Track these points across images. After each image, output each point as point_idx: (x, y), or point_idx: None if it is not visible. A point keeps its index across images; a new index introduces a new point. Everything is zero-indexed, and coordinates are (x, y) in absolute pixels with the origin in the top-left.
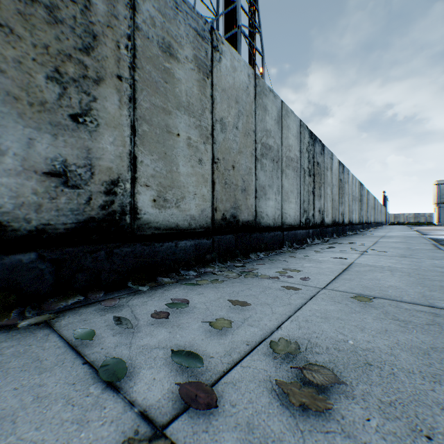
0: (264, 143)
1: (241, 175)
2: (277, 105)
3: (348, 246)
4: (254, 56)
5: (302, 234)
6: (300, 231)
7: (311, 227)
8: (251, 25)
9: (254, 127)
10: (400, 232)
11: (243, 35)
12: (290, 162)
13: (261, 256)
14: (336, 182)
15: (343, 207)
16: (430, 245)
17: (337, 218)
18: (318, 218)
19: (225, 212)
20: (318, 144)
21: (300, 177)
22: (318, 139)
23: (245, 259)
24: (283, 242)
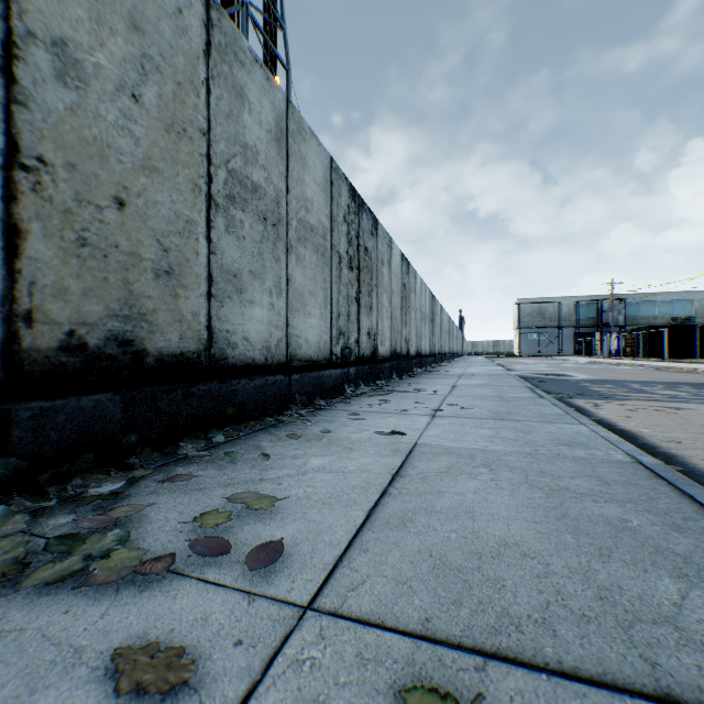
0: (238, 172)
1: (156, 233)
2: (275, 101)
3: (413, 397)
4: (274, 68)
5: (336, 378)
6: (331, 371)
7: (353, 362)
8: (267, 9)
9: (206, 123)
10: (483, 368)
11: (252, 22)
12: (308, 234)
13: (216, 440)
14: (397, 288)
15: (408, 330)
16: (527, 389)
17: (399, 346)
18: (367, 346)
19: (83, 328)
20: (366, 215)
21: (330, 268)
22: (367, 207)
23: (158, 457)
24: (290, 397)
